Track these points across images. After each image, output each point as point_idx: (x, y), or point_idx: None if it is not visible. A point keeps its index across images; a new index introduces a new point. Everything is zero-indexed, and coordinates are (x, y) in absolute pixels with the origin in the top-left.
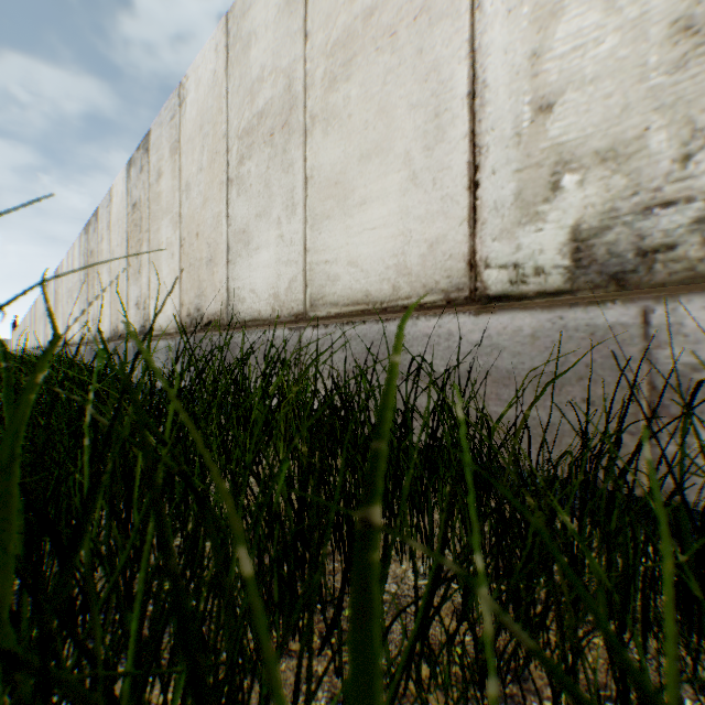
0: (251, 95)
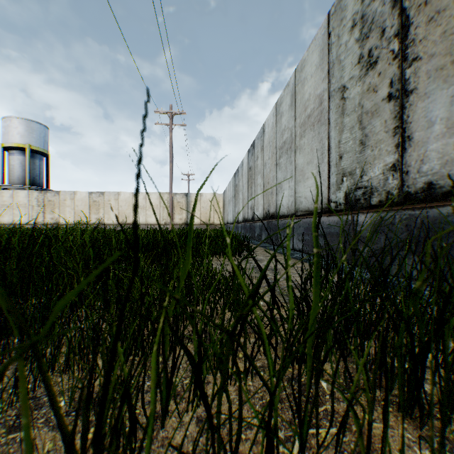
0: (5, 202)
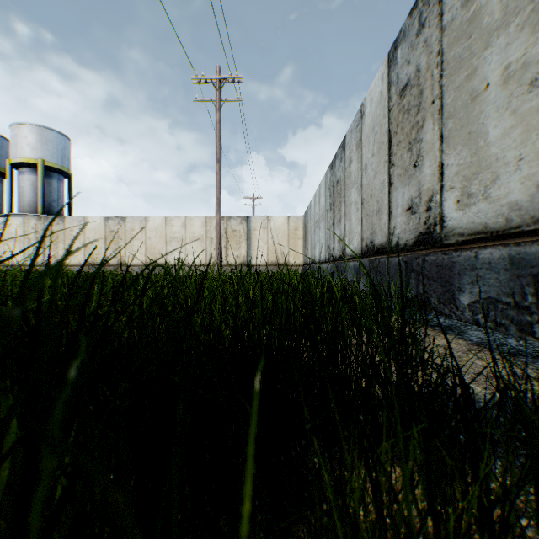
0: None
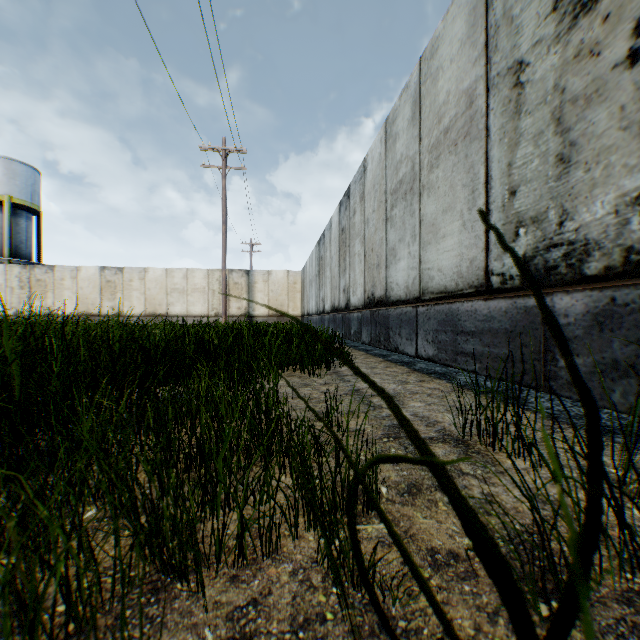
0: None
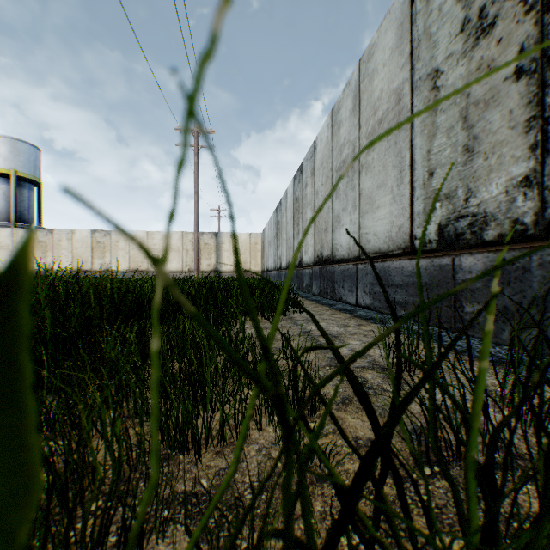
0: None
